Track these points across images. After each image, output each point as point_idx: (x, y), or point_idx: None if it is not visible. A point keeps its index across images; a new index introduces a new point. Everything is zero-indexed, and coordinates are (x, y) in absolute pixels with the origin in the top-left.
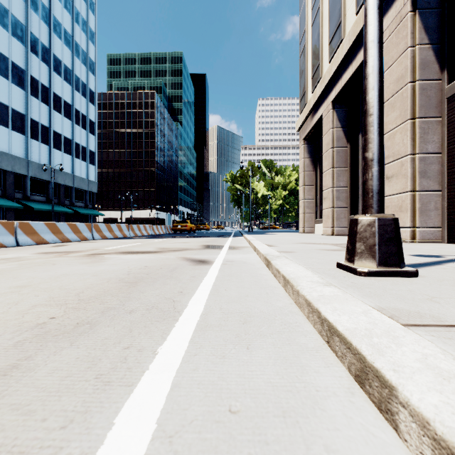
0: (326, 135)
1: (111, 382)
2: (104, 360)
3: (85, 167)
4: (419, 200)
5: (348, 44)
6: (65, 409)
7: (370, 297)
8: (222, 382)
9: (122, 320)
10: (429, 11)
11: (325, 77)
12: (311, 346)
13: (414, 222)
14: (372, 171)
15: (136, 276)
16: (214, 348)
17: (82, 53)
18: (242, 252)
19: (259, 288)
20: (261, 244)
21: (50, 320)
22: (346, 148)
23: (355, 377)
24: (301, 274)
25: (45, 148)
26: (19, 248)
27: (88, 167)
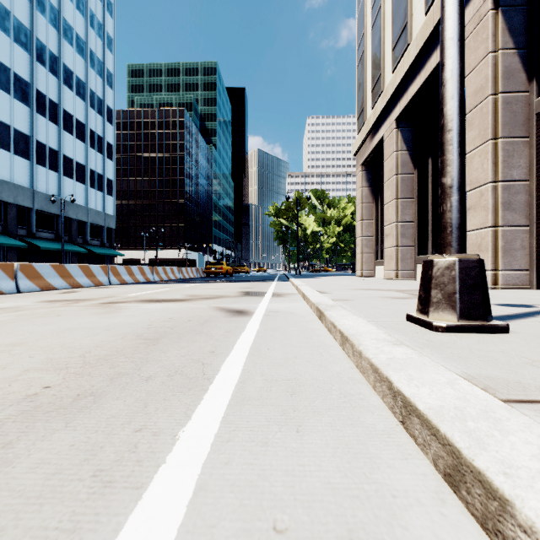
0: (389, 159)
1: (113, 483)
2: (106, 449)
3: (102, 198)
4: (502, 238)
5: (416, 50)
6: (45, 526)
7: (453, 361)
8: (264, 482)
9: (136, 391)
10: (514, 8)
11: (388, 90)
12: (381, 428)
13: (496, 263)
14: (451, 201)
15: (157, 330)
16: (253, 431)
17: (98, 63)
18: (289, 300)
19: (310, 347)
20: (311, 290)
21: (43, 391)
22: (413, 175)
23: (444, 476)
24: (363, 330)
25: (54, 176)
26: (20, 295)
27: (105, 198)
